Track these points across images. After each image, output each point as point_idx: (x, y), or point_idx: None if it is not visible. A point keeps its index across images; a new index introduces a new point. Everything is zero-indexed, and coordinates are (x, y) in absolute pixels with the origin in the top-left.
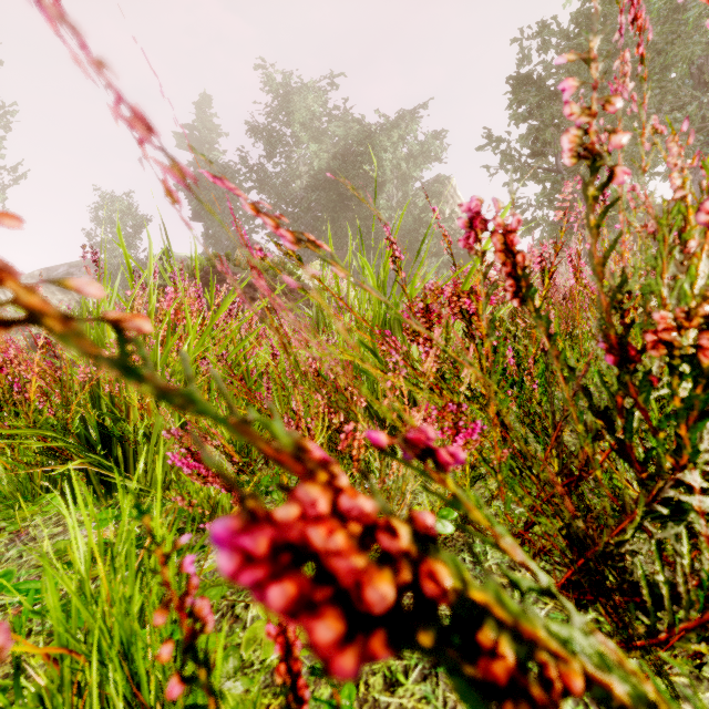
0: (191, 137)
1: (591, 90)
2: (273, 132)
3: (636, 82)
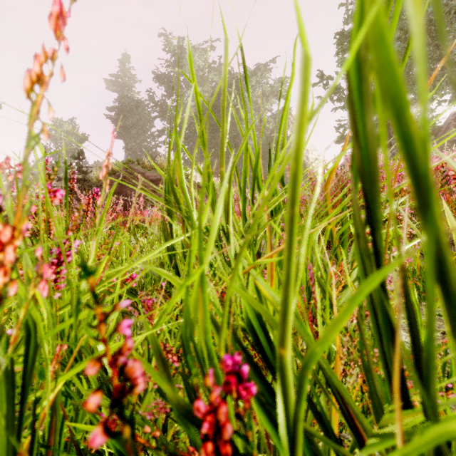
0: (116, 83)
1: (397, 40)
2: (171, 78)
3: (431, 33)
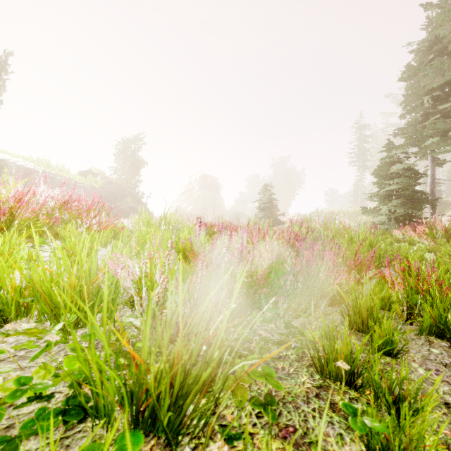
0: None
1: None
2: None
3: None
